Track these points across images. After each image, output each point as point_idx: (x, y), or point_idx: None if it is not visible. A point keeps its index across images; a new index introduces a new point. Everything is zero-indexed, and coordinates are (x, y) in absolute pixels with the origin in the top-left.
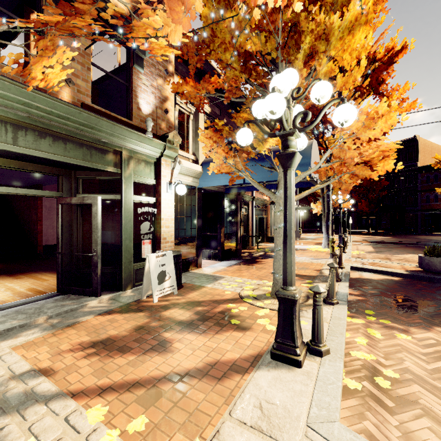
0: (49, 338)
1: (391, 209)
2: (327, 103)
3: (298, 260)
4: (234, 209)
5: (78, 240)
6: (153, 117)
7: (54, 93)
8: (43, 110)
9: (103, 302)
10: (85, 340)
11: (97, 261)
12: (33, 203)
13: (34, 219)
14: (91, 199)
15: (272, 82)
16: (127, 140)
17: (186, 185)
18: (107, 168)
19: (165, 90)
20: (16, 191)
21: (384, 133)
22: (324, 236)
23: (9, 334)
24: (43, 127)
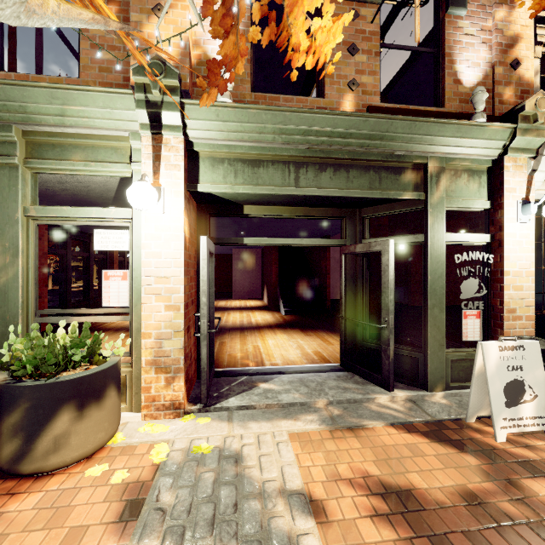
0: (327, 439)
1: None
2: None
3: None
4: None
5: (364, 301)
6: (484, 87)
7: (335, 107)
8: (323, 134)
9: (396, 402)
10: (372, 471)
11: (388, 337)
12: (323, 255)
13: (324, 272)
14: (379, 244)
15: None
16: (436, 141)
17: None
18: (403, 195)
19: (512, 25)
20: (301, 242)
21: None
22: None
23: (290, 410)
24: (323, 157)
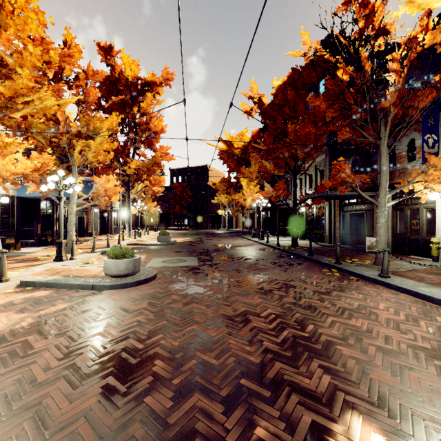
0: None
1: (193, 212)
2: (73, 184)
3: (98, 243)
4: (51, 210)
5: None
6: None
7: None
8: None
9: None
10: None
11: None
12: None
13: None
14: None
15: (52, 177)
16: None
17: (6, 194)
18: None
19: None
20: None
21: (155, 171)
22: (128, 230)
23: None
24: None
